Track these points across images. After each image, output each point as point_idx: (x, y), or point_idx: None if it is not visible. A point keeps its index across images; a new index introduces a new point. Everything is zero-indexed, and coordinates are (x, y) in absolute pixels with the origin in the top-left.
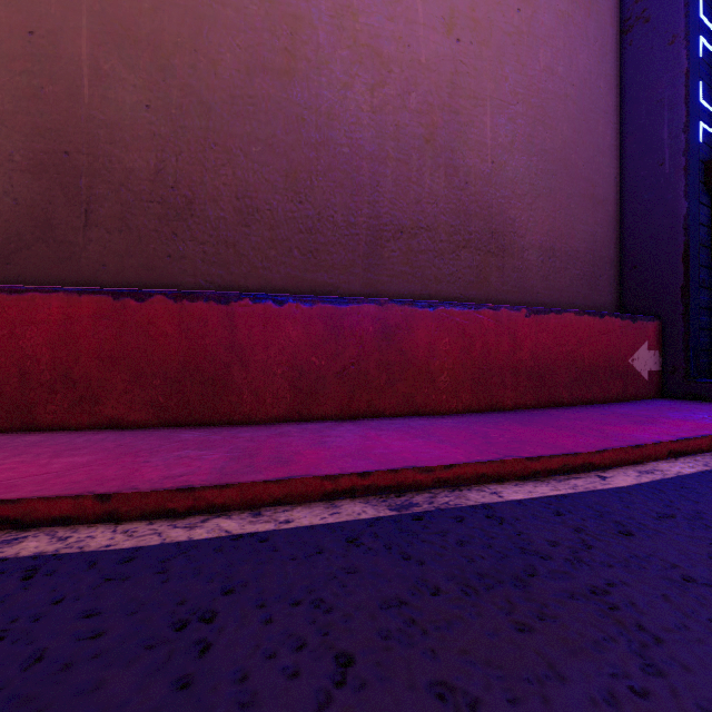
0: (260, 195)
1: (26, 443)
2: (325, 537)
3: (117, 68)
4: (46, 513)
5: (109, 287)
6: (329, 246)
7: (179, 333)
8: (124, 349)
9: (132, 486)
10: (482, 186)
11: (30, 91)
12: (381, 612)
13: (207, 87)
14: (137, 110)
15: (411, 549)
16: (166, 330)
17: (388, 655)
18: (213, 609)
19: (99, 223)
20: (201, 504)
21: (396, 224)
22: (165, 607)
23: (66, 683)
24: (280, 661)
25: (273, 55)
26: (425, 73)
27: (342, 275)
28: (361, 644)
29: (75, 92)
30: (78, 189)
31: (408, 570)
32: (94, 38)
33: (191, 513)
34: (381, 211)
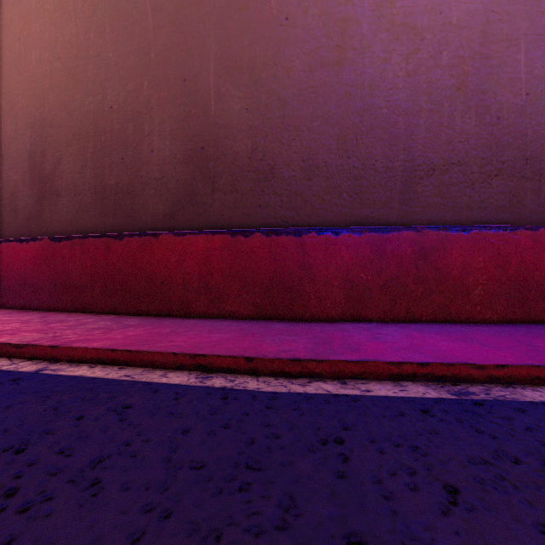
0: (319, 156)
1: (190, 324)
2: (402, 406)
3: (229, 89)
4: (219, 364)
5: (225, 229)
6: (371, 188)
7: (269, 257)
8: (237, 268)
9: (263, 354)
10: (515, 118)
11: (184, 115)
12: (470, 465)
13: (283, 87)
14: (240, 113)
15: (480, 425)
16: (261, 256)
17: (488, 495)
18: (340, 437)
19: (219, 189)
20: (305, 371)
21: (428, 163)
22: (309, 430)
23: (273, 458)
24: (401, 478)
25: (328, 52)
26: (456, 32)
27: (381, 209)
28: (461, 482)
29: (206, 110)
30: (208, 169)
31: (484, 440)
32: (216, 73)
33: (299, 376)
34: (414, 155)
